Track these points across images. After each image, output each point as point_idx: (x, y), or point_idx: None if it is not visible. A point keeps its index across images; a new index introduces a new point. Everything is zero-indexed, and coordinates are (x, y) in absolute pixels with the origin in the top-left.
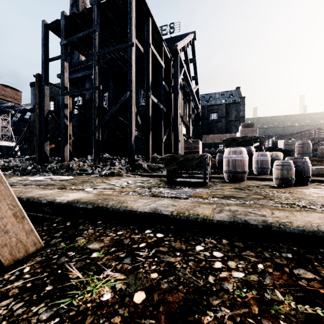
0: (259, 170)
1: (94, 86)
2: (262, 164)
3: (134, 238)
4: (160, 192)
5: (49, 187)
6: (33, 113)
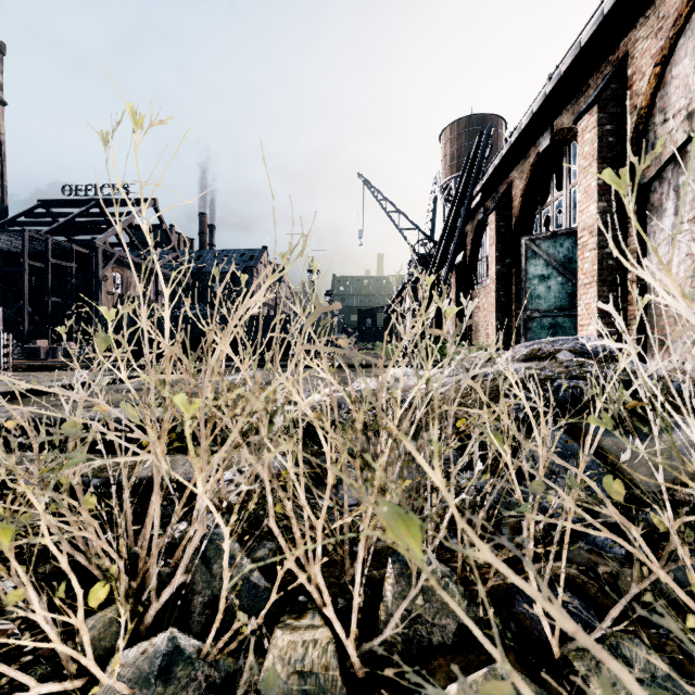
0: None
1: None
2: None
3: None
4: None
5: None
6: None
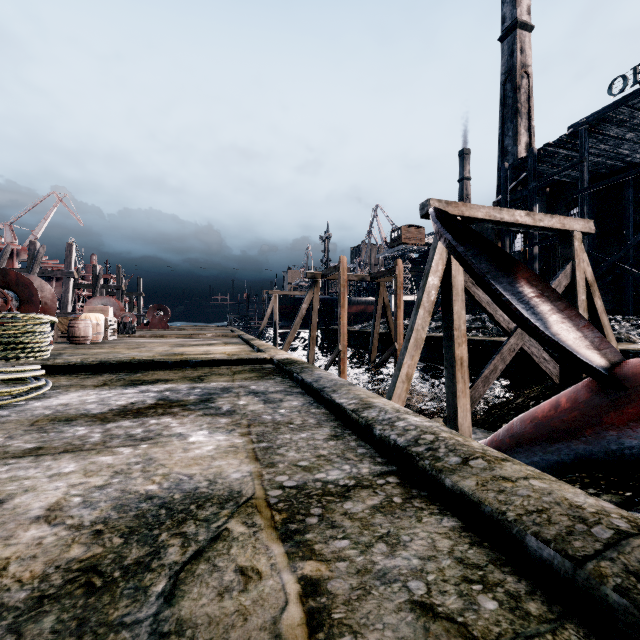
0: None
1: None
2: None
3: None
4: None
5: None
6: None
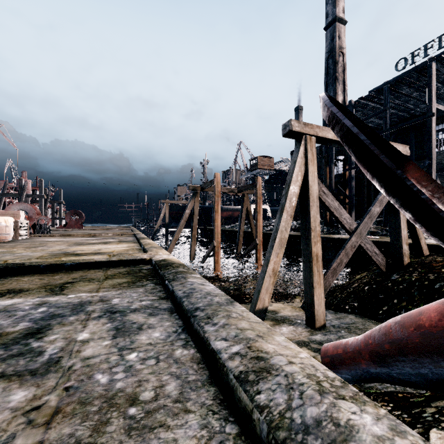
0: None
1: None
2: None
3: None
4: None
5: None
6: None
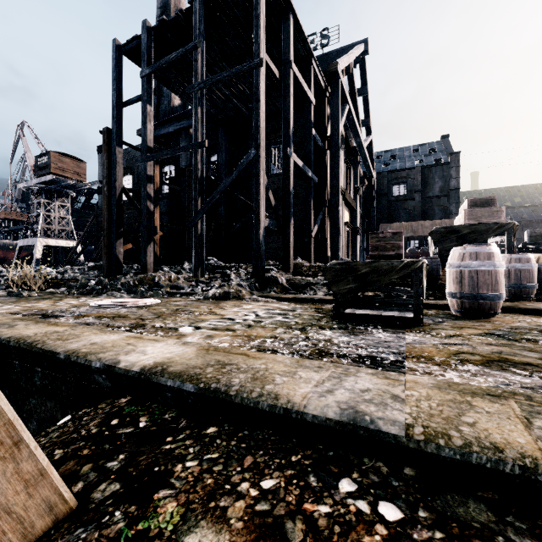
0: (513, 291)
1: (195, 142)
2: (521, 279)
3: (317, 520)
4: (329, 342)
5: (116, 323)
6: (101, 194)
